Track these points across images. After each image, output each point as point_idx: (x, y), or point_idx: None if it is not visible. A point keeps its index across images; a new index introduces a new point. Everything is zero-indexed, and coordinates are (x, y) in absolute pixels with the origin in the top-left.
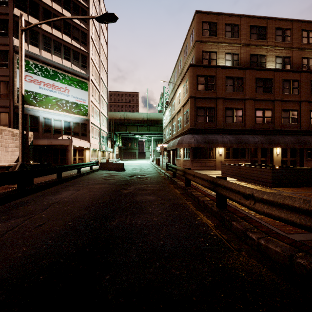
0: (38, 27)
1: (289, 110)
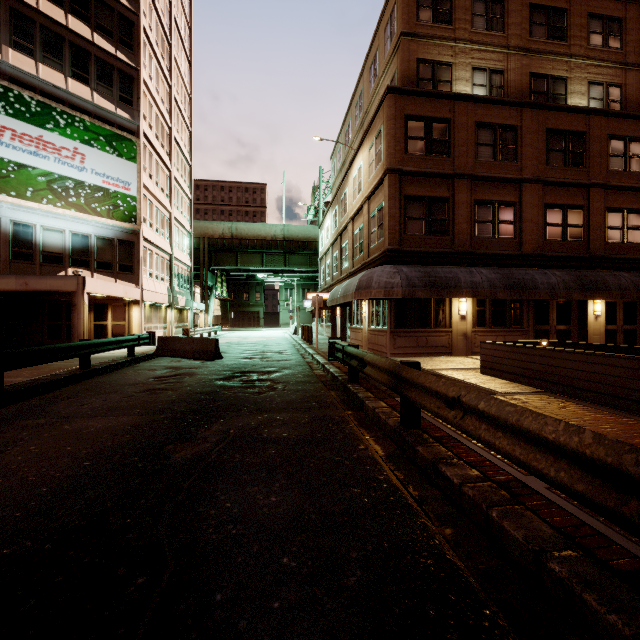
0: None
1: (622, 210)
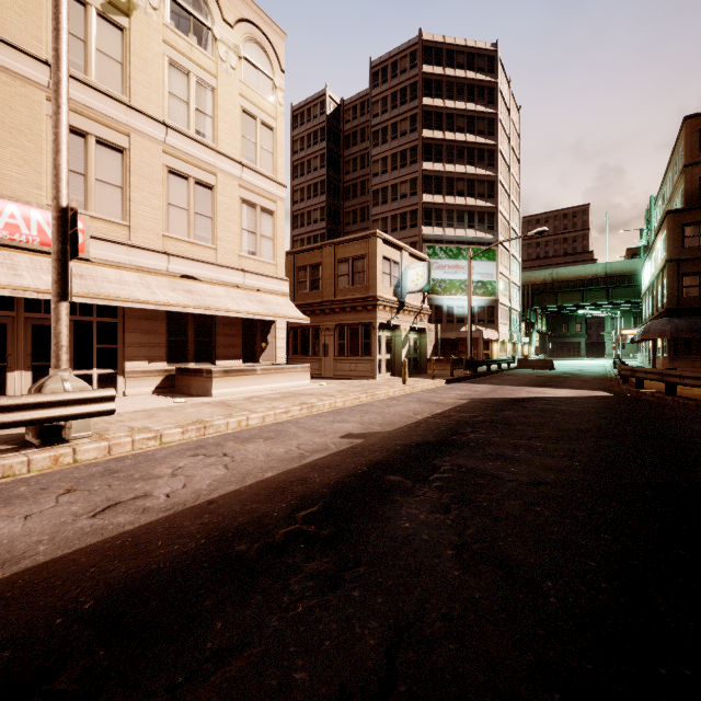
0: (442, 203)
1: None
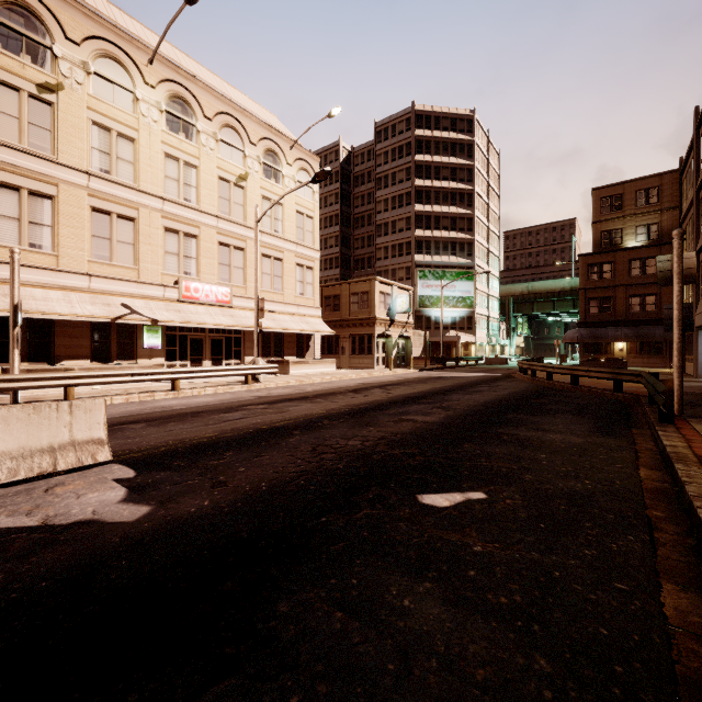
0: (431, 236)
1: None
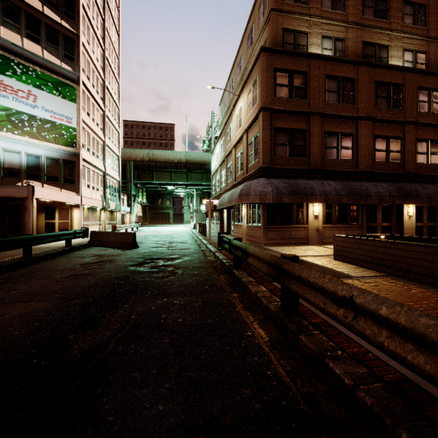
0: None
1: (427, 140)
